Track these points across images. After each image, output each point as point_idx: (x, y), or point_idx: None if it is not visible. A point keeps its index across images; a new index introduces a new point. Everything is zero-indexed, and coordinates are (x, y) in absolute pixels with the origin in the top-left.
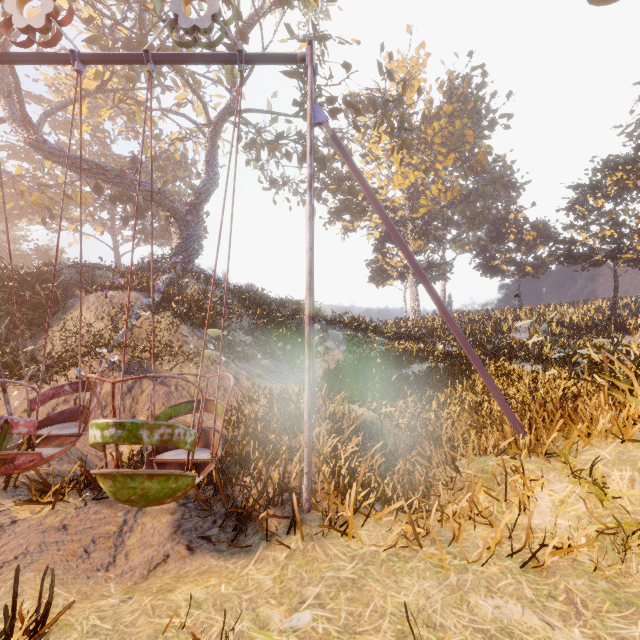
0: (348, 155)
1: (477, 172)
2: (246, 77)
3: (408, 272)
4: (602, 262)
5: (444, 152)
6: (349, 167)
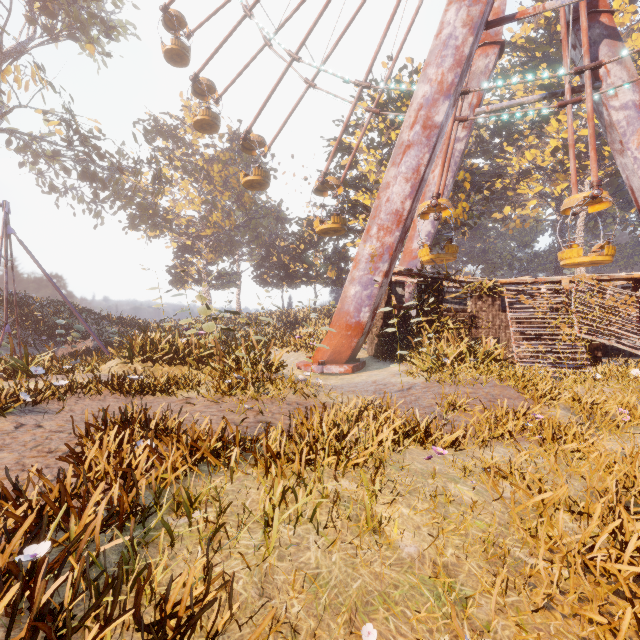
0: (27, 249)
1: (248, 209)
2: (7, 112)
3: (202, 279)
4: (305, 283)
5: (221, 190)
6: (28, 253)
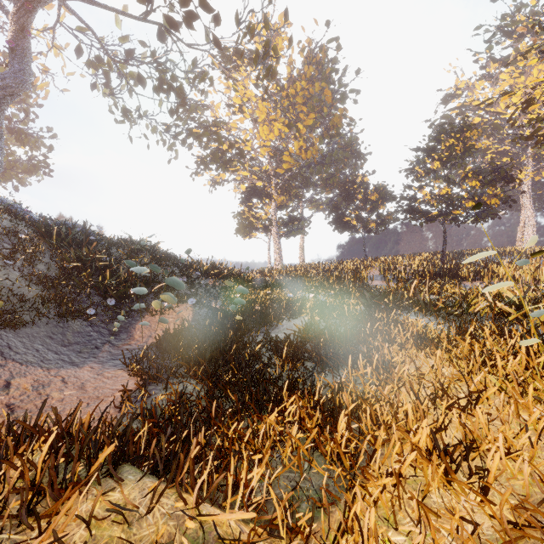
0: None
1: (333, 135)
2: None
3: (272, 225)
4: (437, 218)
5: (305, 111)
6: None
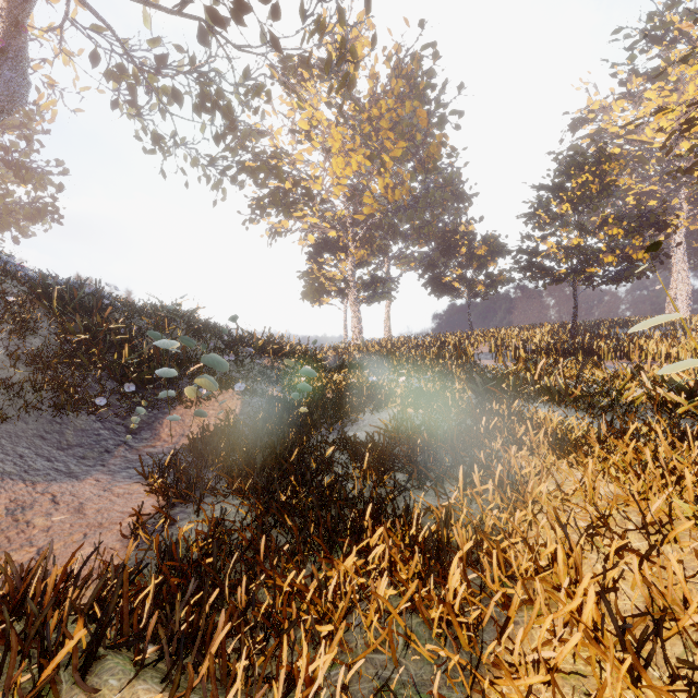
0: None
1: (428, 169)
2: None
3: (349, 287)
4: (565, 277)
5: (392, 138)
6: None
